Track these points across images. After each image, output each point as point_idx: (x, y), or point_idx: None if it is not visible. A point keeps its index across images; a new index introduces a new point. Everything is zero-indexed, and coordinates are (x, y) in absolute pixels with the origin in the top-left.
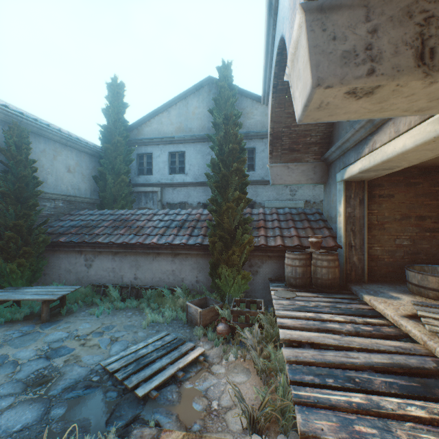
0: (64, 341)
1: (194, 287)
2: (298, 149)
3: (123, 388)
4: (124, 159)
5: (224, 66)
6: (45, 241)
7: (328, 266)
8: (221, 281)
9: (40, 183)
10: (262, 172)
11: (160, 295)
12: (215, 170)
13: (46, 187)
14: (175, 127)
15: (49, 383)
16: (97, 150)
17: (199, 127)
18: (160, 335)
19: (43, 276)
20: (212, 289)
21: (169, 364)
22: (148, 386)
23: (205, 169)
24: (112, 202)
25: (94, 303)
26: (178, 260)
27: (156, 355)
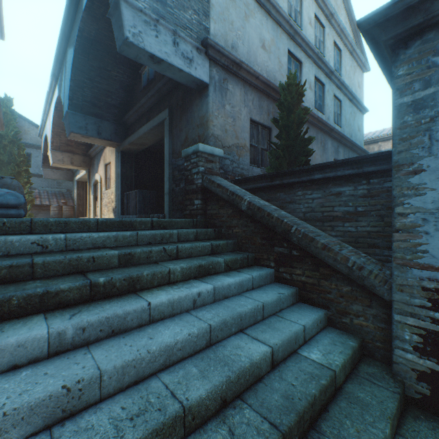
0: None
1: None
2: None
3: None
4: None
5: (7, 97)
6: None
7: (69, 210)
8: None
9: None
10: (37, 169)
11: None
12: None
13: None
14: None
15: None
16: None
17: None
18: None
19: None
20: None
21: None
22: None
23: None
24: None
25: None
26: None
27: None
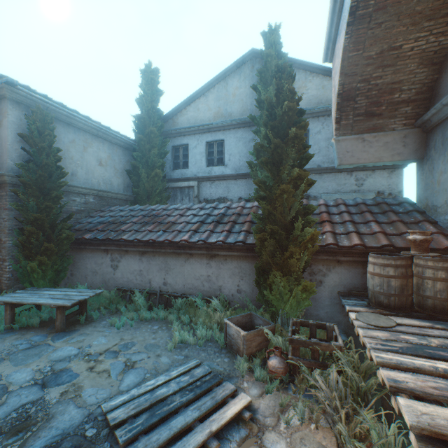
0: (71, 360)
1: (234, 297)
2: (380, 112)
3: None
4: (158, 152)
5: (270, 31)
6: (69, 238)
7: None
8: (272, 293)
9: (64, 173)
10: (318, 158)
11: (192, 305)
12: (260, 157)
13: (75, 181)
14: (213, 113)
15: (27, 432)
16: (130, 142)
17: (240, 110)
18: (187, 366)
19: (70, 277)
20: (258, 301)
21: (196, 420)
22: None
23: (247, 158)
24: (146, 199)
25: (118, 310)
26: (215, 263)
27: (179, 401)
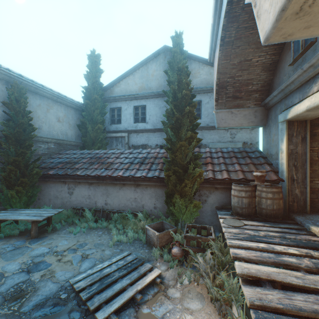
0: (45, 256)
1: (152, 212)
2: (241, 96)
3: (85, 309)
4: (100, 112)
5: (176, 35)
6: (38, 174)
7: (273, 198)
8: (175, 208)
9: (34, 129)
10: (207, 120)
11: (125, 218)
12: (169, 118)
13: (41, 133)
14: (139, 87)
15: (23, 298)
16: (80, 105)
17: (156, 85)
18: (122, 255)
19: (38, 200)
20: (167, 214)
21: (128, 285)
22: (108, 309)
23: (161, 118)
24: (91, 145)
25: (74, 223)
26: (139, 190)
27: (118, 275)
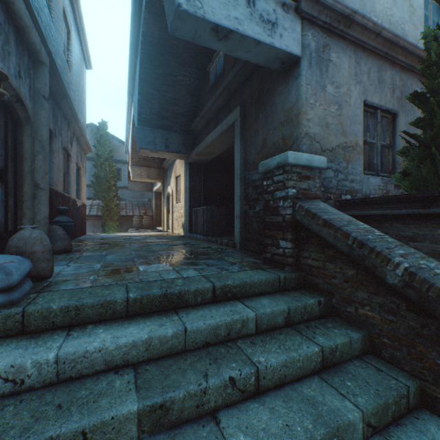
0: None
1: None
2: None
3: None
4: None
5: (103, 122)
6: None
7: (148, 220)
8: (108, 227)
9: None
10: (125, 182)
11: None
12: (98, 179)
13: None
14: None
15: None
16: None
17: None
18: None
19: None
20: None
21: None
22: None
23: (89, 177)
24: None
25: None
26: None
27: None
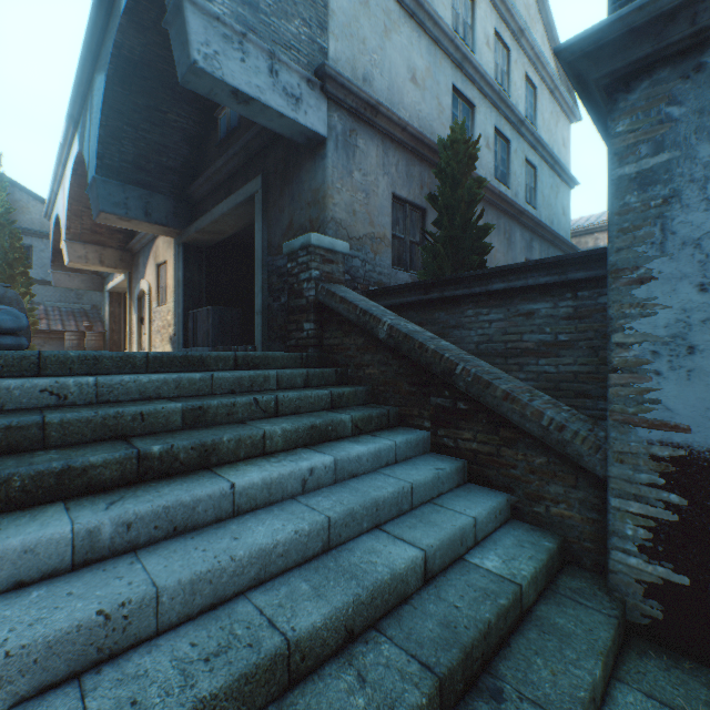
0: None
1: None
2: None
3: None
4: None
5: None
6: None
7: (97, 339)
8: None
9: None
10: (43, 272)
11: None
12: None
13: None
14: None
15: None
16: None
17: None
18: None
19: None
20: None
21: None
22: None
23: None
24: None
25: None
26: None
27: None
